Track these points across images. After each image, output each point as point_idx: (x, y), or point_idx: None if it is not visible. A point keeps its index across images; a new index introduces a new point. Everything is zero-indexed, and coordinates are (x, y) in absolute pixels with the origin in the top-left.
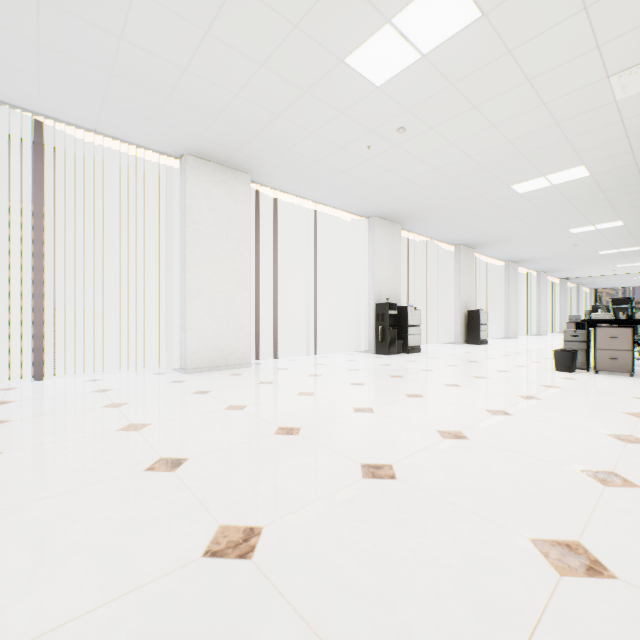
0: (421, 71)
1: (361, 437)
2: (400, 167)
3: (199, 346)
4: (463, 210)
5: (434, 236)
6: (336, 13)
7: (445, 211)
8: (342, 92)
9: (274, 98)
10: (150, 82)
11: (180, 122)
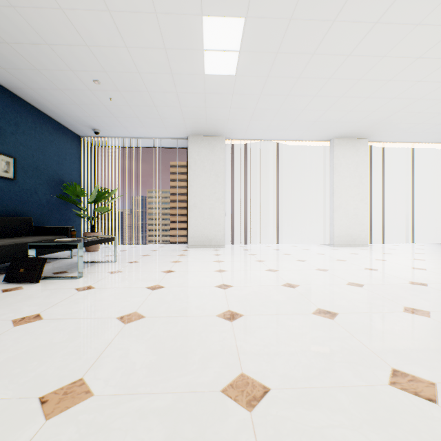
0: None
1: None
2: None
3: (339, 233)
4: None
5: None
6: None
7: None
8: None
9: (396, 106)
10: (330, 119)
11: (337, 128)
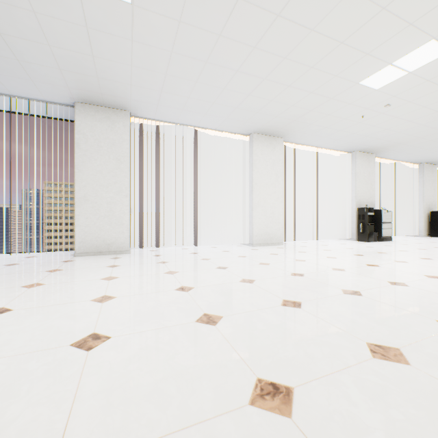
0: (407, 78)
1: (380, 274)
2: (382, 123)
3: (258, 232)
4: (429, 141)
5: (401, 159)
6: (359, 67)
7: (413, 143)
8: (353, 95)
9: (312, 104)
10: (252, 108)
11: (257, 120)
